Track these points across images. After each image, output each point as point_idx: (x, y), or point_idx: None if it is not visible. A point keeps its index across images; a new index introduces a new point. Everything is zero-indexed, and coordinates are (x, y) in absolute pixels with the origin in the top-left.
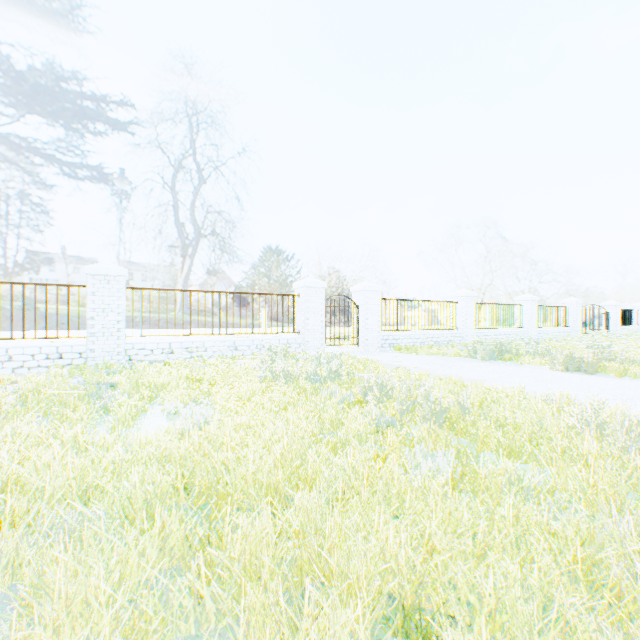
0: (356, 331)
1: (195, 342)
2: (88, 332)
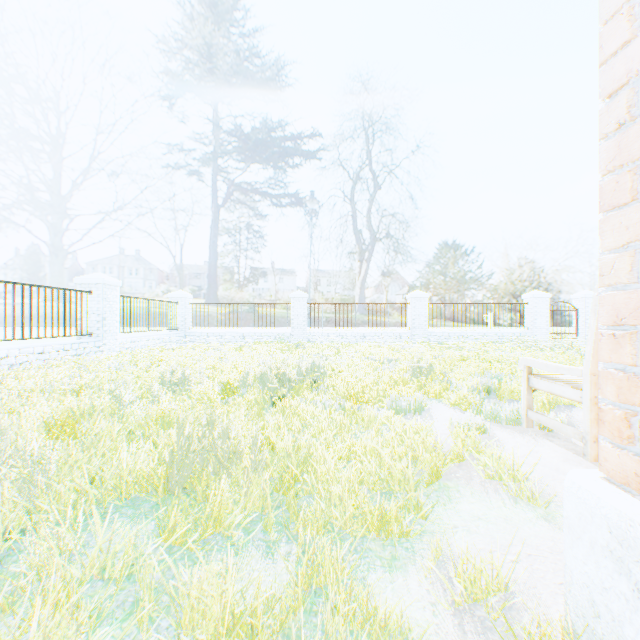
0: (575, 329)
1: (461, 333)
2: (411, 326)
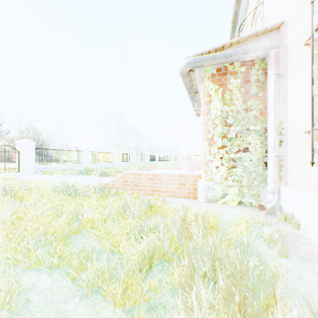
0: (18, 165)
1: None
2: None
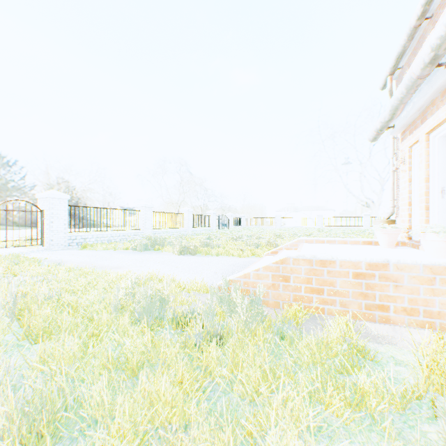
0: (41, 233)
1: None
2: None
